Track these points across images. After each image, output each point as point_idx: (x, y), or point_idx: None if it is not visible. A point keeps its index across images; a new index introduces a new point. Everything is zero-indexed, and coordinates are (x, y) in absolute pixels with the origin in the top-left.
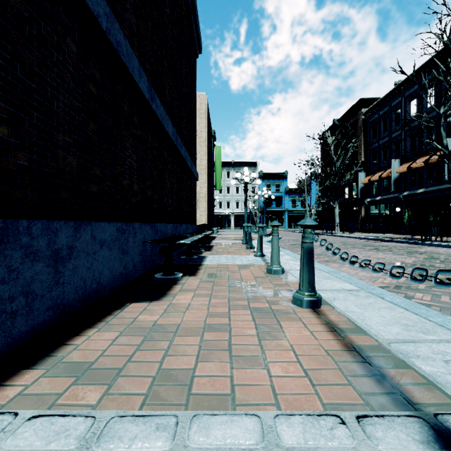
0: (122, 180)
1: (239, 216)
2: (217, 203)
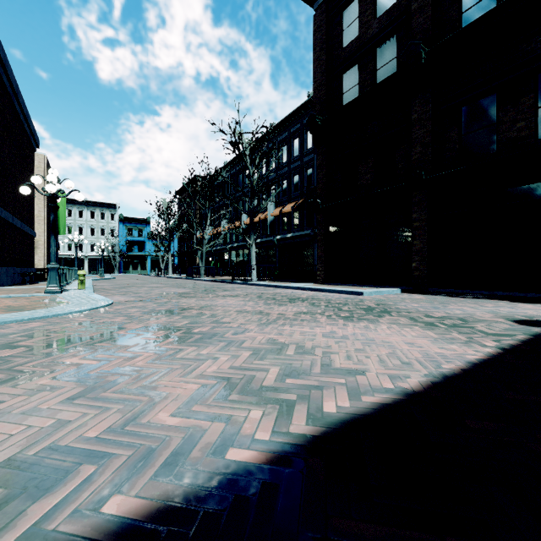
0: (5, 254)
1: (95, 260)
2: (65, 244)
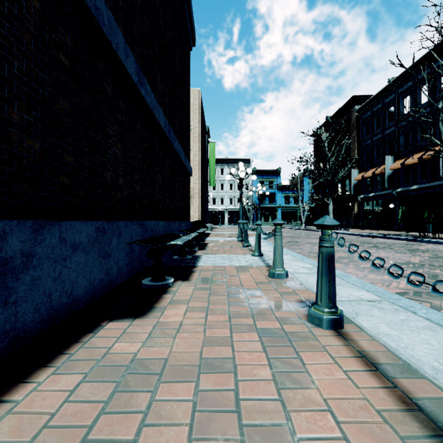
0: (105, 171)
1: (233, 212)
2: (211, 199)
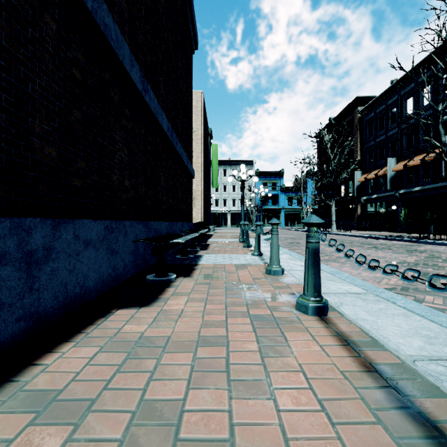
0: (112, 174)
1: (236, 214)
2: (213, 201)
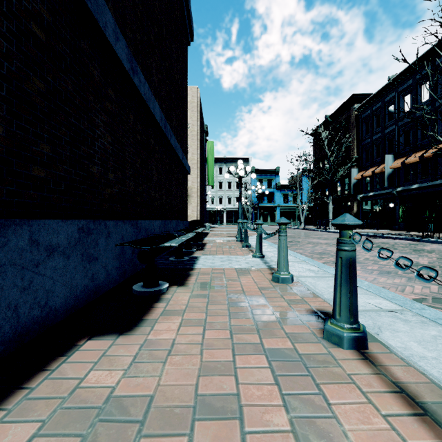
0: (91, 165)
1: (232, 212)
2: (209, 198)
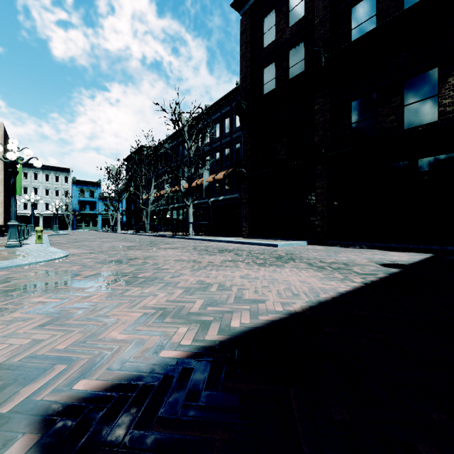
0: None
1: (50, 218)
2: (21, 203)
